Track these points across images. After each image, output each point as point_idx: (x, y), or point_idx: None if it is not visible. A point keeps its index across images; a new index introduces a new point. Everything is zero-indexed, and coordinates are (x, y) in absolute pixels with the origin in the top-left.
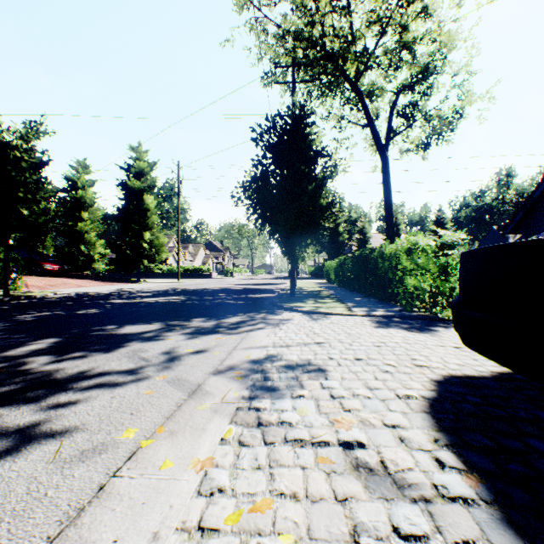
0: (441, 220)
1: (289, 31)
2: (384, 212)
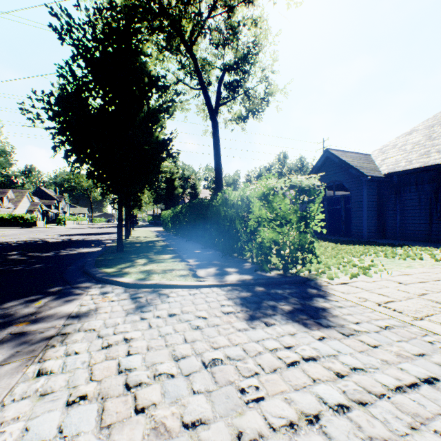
0: (249, 182)
1: None
2: (215, 169)
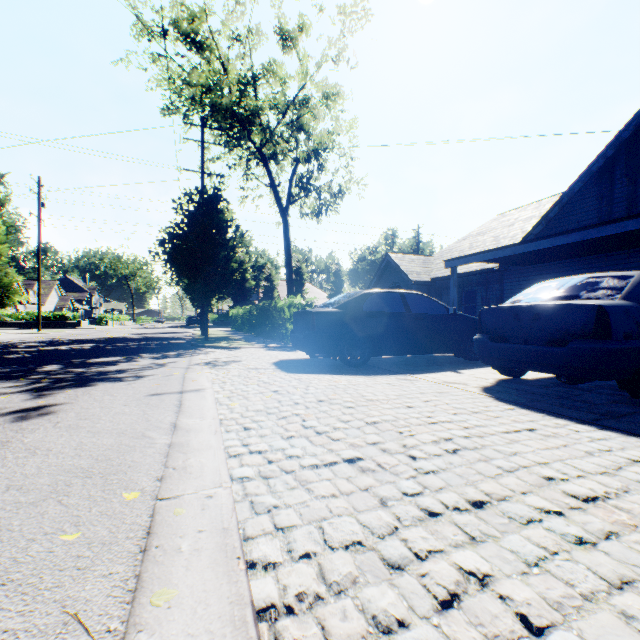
0: (339, 273)
1: (198, 86)
2: (286, 268)
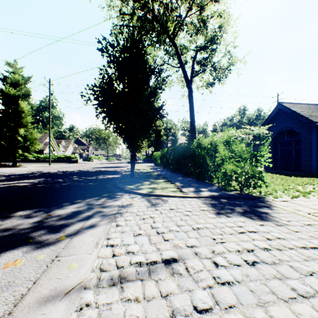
0: (215, 130)
1: None
2: (190, 122)
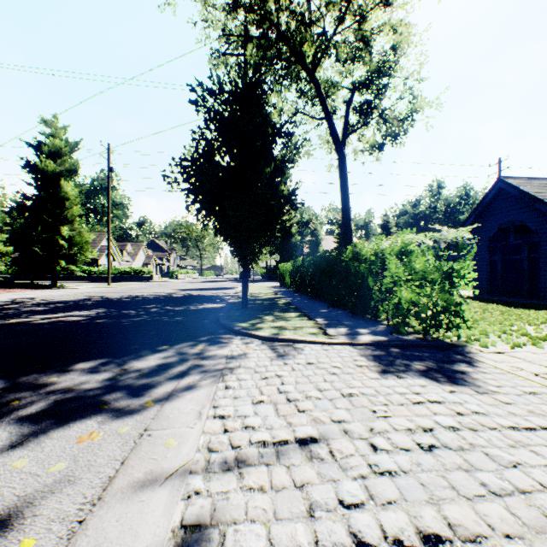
0: (387, 225)
1: None
2: (341, 212)
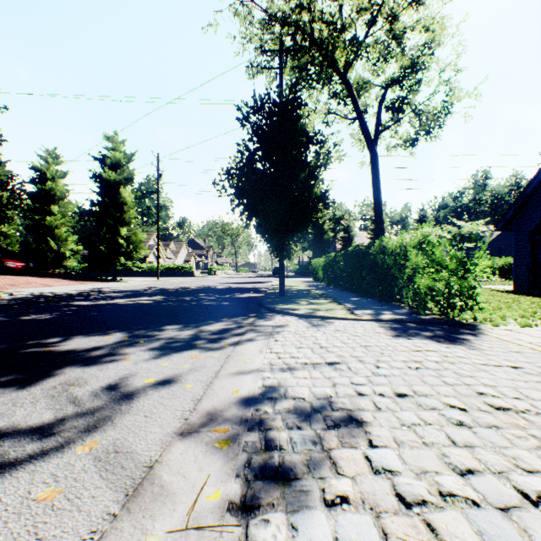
0: (424, 219)
1: (276, 14)
2: (373, 209)
